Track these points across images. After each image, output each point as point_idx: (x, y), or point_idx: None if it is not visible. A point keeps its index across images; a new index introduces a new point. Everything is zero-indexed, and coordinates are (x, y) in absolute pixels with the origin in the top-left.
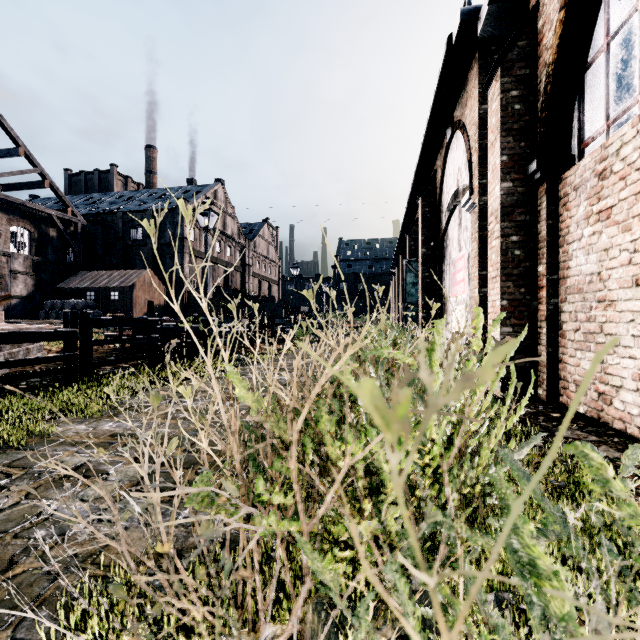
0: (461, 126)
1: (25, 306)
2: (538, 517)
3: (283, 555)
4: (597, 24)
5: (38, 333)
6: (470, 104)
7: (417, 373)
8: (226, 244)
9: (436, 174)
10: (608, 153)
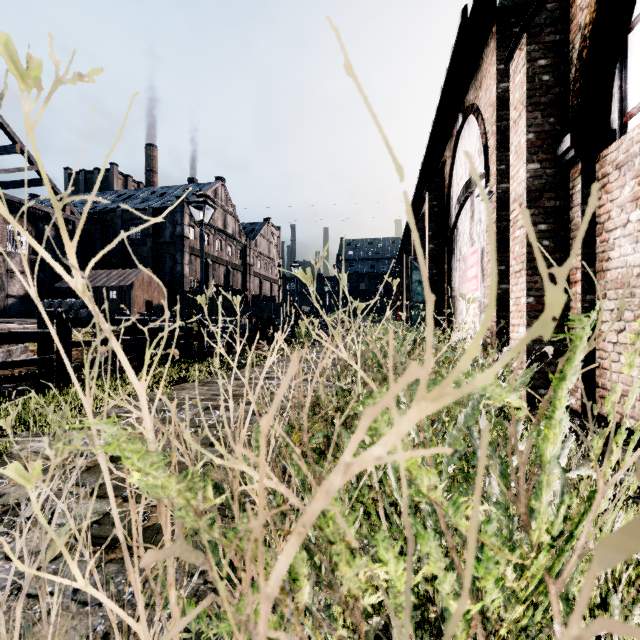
0: (475, 110)
1: (22, 306)
2: None
3: None
4: None
5: (5, 334)
6: (486, 84)
7: None
8: (227, 243)
9: (444, 166)
10: None
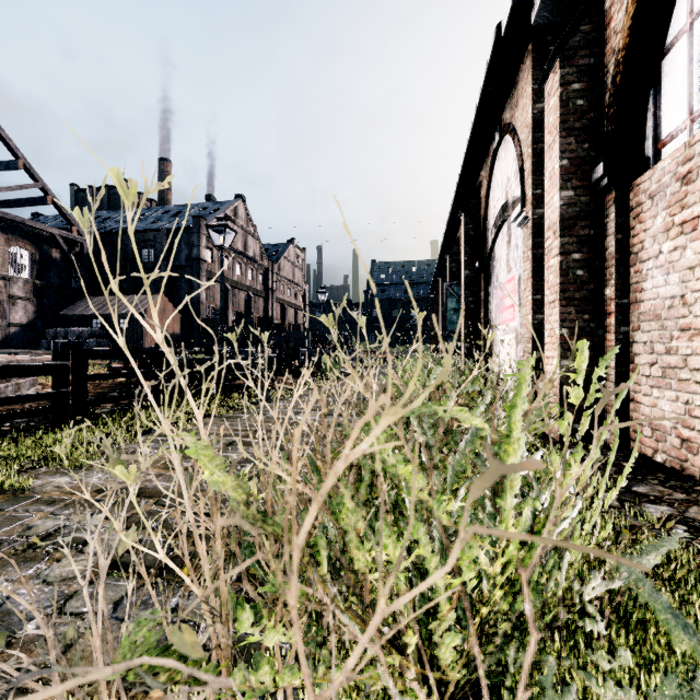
0: (511, 130)
1: (25, 335)
2: (635, 617)
3: (289, 698)
4: (678, 1)
5: (20, 367)
6: (522, 104)
7: (512, 465)
8: (247, 267)
9: (481, 186)
10: (694, 152)
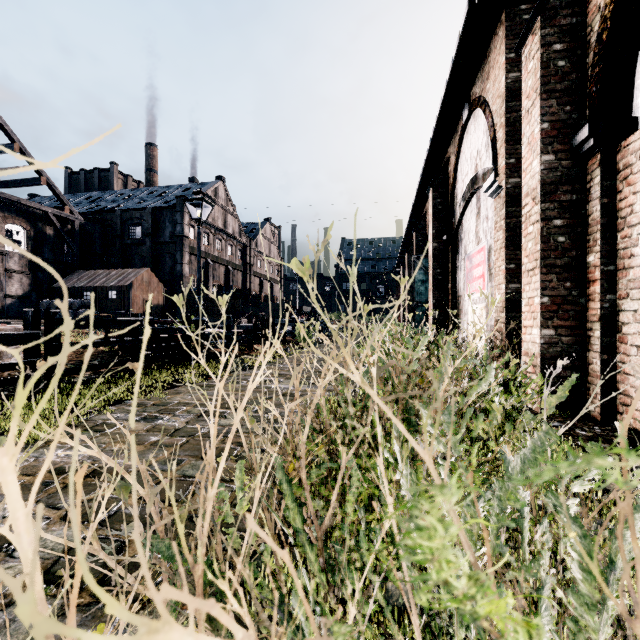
0: (481, 102)
1: (21, 306)
2: None
3: None
4: None
5: None
6: (494, 75)
7: None
8: (227, 243)
9: (448, 162)
10: None
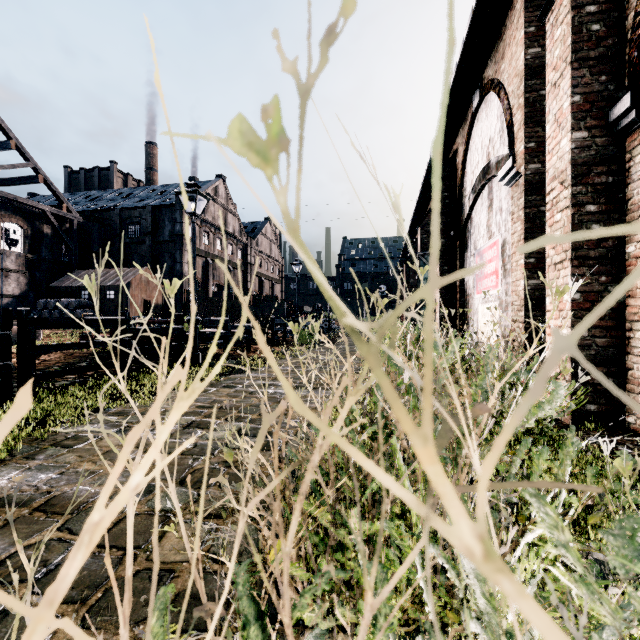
0: (495, 85)
1: (17, 305)
2: None
3: None
4: None
5: None
6: (510, 53)
7: None
8: (227, 242)
9: (456, 154)
10: None
